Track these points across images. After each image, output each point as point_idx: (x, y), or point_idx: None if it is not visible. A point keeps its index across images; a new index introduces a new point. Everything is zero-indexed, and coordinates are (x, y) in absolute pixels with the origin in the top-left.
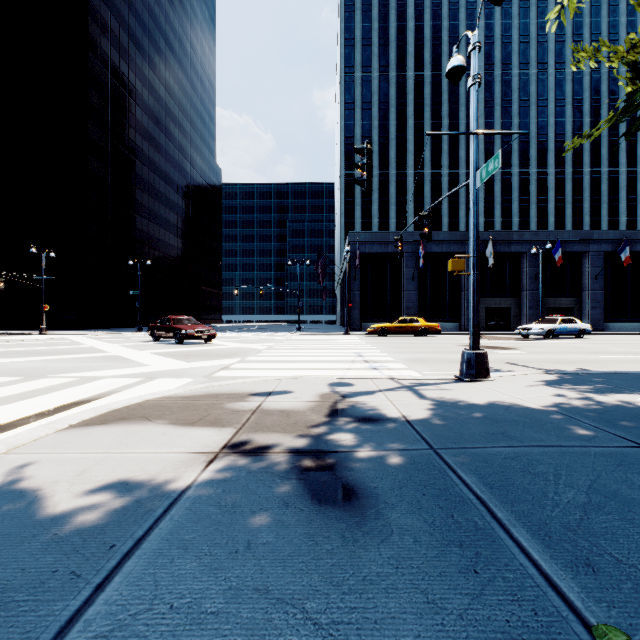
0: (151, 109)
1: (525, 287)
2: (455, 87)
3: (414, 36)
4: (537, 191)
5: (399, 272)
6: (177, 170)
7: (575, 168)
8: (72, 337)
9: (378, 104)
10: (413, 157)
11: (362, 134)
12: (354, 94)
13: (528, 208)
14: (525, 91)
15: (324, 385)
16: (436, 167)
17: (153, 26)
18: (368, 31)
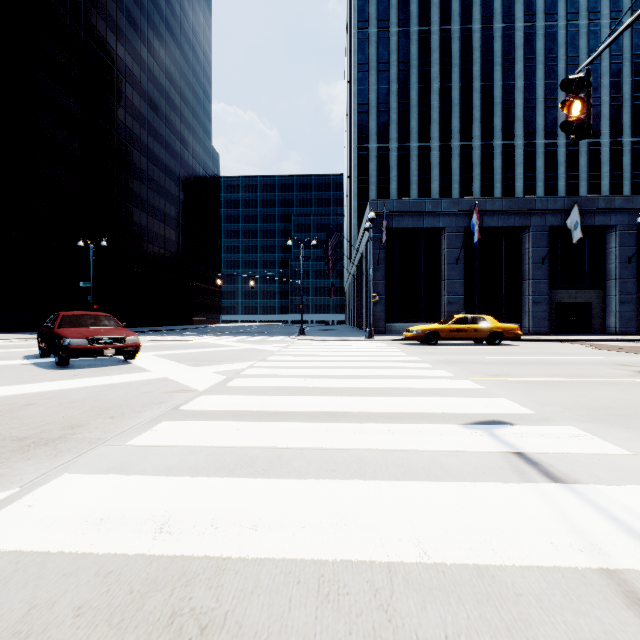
0: (128, 70)
1: (613, 274)
2: (489, 43)
3: None
4: (588, 165)
5: (437, 255)
6: (163, 147)
7: (634, 137)
8: None
9: (397, 65)
10: (438, 127)
11: (378, 100)
12: (368, 53)
13: (577, 186)
14: (573, 46)
15: None
16: (466, 138)
17: None
18: None
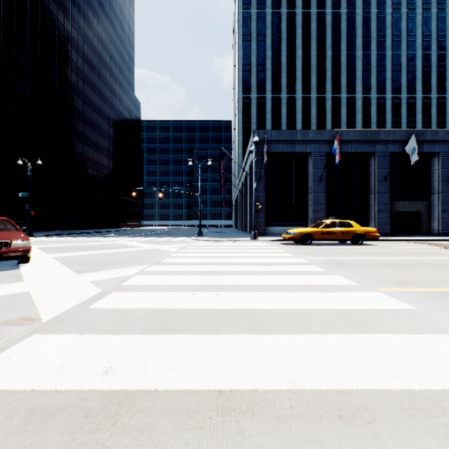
0: (67, 32)
1: (437, 189)
2: (337, 23)
3: None
4: (407, 113)
5: (305, 174)
6: (96, 93)
7: (439, 94)
8: None
9: (271, 37)
10: (301, 83)
11: (257, 62)
12: (250, 27)
13: (399, 128)
14: (397, 27)
15: None
16: (321, 92)
17: None
18: None
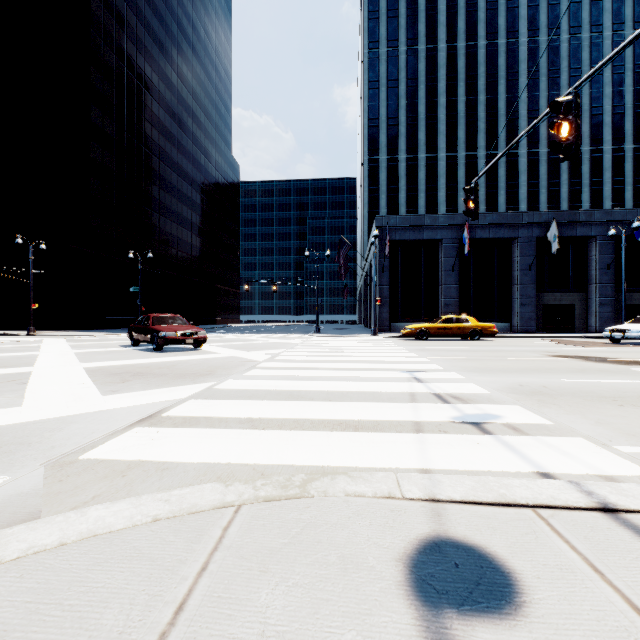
0: (162, 96)
1: (594, 279)
2: (493, 58)
3: (446, 3)
4: (590, 172)
5: (436, 263)
6: (190, 162)
7: (637, 144)
8: (50, 339)
9: (405, 81)
10: (445, 138)
11: (388, 115)
12: (379, 71)
13: (580, 192)
14: (576, 58)
15: (393, 592)
16: (471, 148)
17: (164, 8)
18: (394, 1)
